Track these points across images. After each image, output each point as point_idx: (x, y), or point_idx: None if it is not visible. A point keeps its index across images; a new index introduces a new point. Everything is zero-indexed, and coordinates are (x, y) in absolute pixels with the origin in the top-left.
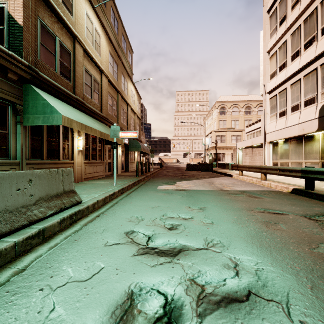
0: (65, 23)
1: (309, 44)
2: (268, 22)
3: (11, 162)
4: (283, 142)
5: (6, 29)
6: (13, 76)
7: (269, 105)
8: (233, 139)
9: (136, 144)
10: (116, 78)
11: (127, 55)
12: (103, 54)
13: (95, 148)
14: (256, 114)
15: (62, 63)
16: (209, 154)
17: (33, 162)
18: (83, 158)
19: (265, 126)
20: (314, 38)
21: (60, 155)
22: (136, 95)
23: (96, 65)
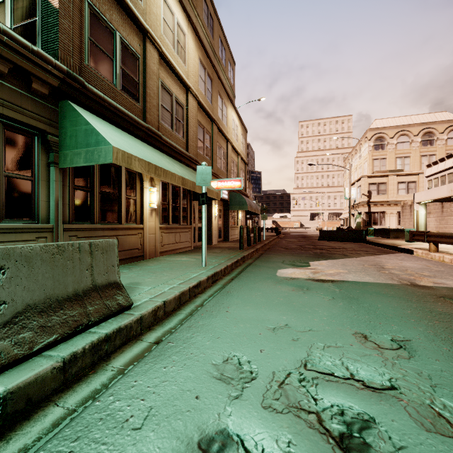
0: (128, 8)
1: None
2: None
3: (38, 227)
4: None
5: (39, 20)
6: (41, 87)
7: None
8: (400, 189)
9: (240, 199)
10: (210, 100)
11: (227, 69)
12: (190, 63)
13: (177, 205)
14: (445, 144)
15: (124, 72)
16: (357, 213)
17: (77, 227)
18: (158, 221)
19: None
20: None
21: (122, 216)
22: (240, 127)
23: (179, 78)
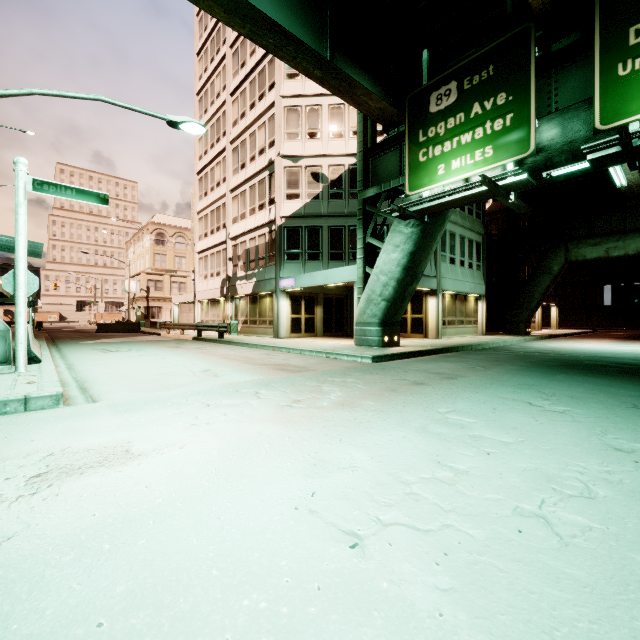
0: None
1: (218, 229)
2: (197, 183)
3: None
4: (207, 302)
5: None
6: None
7: (198, 265)
8: (174, 288)
9: None
10: None
11: None
12: None
13: None
14: None
15: None
16: (137, 307)
17: None
18: None
19: (195, 284)
20: (220, 227)
21: None
22: None
23: None
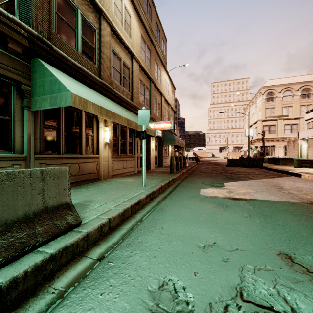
0: None
1: None
2: None
3: (14, 156)
4: None
5: None
6: (16, 47)
7: None
8: (286, 129)
9: (170, 136)
10: (149, 65)
11: (161, 44)
12: (134, 37)
13: (125, 140)
14: None
15: (84, 40)
16: (254, 147)
17: (46, 156)
18: (110, 152)
19: None
20: None
21: (82, 148)
22: (170, 85)
23: (126, 47)
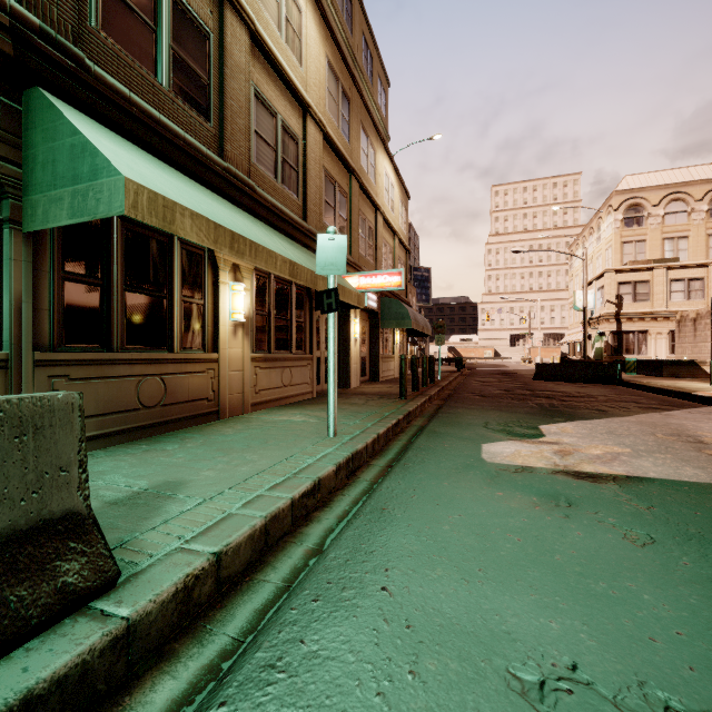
0: None
1: None
2: None
3: None
4: None
5: None
6: None
7: None
8: (675, 292)
9: (398, 309)
10: (346, 136)
11: (376, 90)
12: (310, 64)
13: (287, 317)
14: None
15: (179, 58)
16: (596, 334)
17: (68, 357)
18: (249, 346)
19: None
20: None
21: (174, 337)
22: (397, 188)
23: (289, 87)
